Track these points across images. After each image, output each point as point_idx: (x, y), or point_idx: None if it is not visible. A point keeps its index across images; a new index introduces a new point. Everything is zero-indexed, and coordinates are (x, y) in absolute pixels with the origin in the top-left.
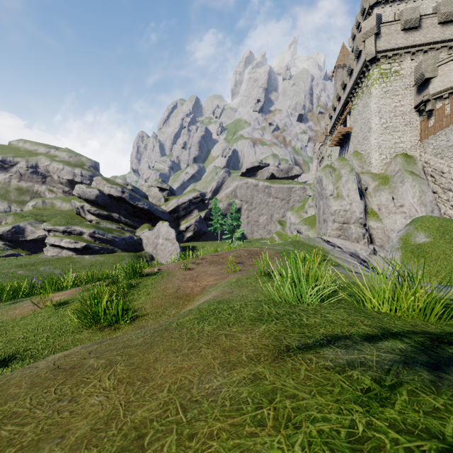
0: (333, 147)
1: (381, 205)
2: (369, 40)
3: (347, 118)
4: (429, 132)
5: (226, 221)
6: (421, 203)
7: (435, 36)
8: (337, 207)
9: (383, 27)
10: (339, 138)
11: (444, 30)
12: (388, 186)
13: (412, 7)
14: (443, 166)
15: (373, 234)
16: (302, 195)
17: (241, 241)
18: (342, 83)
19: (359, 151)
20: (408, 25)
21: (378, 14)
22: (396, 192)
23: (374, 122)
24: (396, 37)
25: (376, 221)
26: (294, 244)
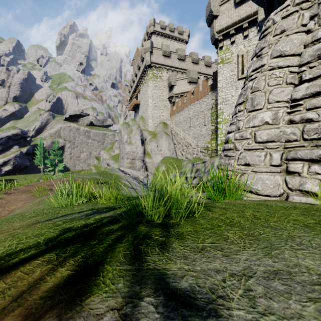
0: (131, 111)
1: (152, 149)
2: (147, 54)
3: (138, 95)
4: (173, 112)
5: (48, 156)
6: (168, 149)
7: (176, 64)
8: (129, 149)
9: (154, 50)
10: (133, 106)
11: (179, 63)
12: (155, 139)
13: (167, 45)
14: (178, 131)
15: (147, 166)
16: (113, 139)
17: (62, 172)
18: (135, 73)
19: (143, 117)
20: (165, 53)
21: (151, 41)
22: (159, 142)
23: (150, 102)
24: (160, 57)
25: (149, 158)
26: (100, 173)
